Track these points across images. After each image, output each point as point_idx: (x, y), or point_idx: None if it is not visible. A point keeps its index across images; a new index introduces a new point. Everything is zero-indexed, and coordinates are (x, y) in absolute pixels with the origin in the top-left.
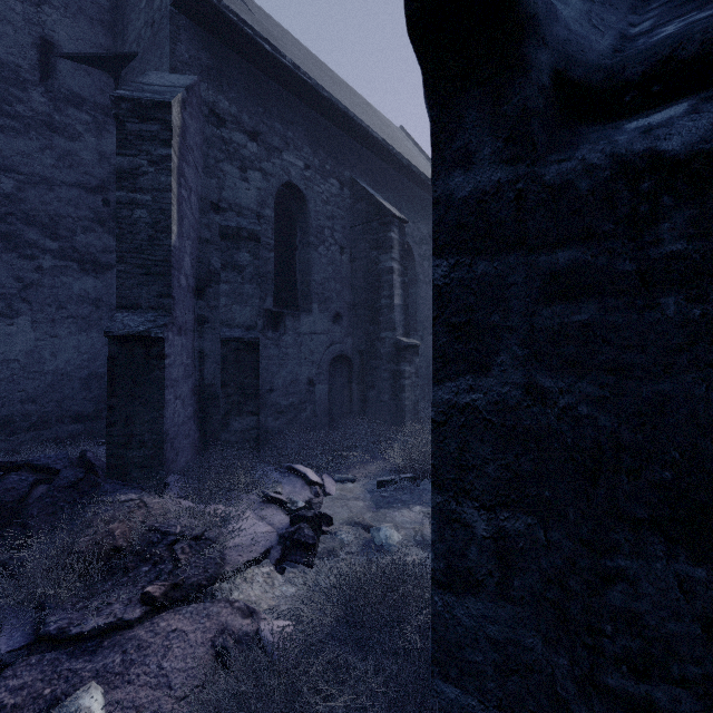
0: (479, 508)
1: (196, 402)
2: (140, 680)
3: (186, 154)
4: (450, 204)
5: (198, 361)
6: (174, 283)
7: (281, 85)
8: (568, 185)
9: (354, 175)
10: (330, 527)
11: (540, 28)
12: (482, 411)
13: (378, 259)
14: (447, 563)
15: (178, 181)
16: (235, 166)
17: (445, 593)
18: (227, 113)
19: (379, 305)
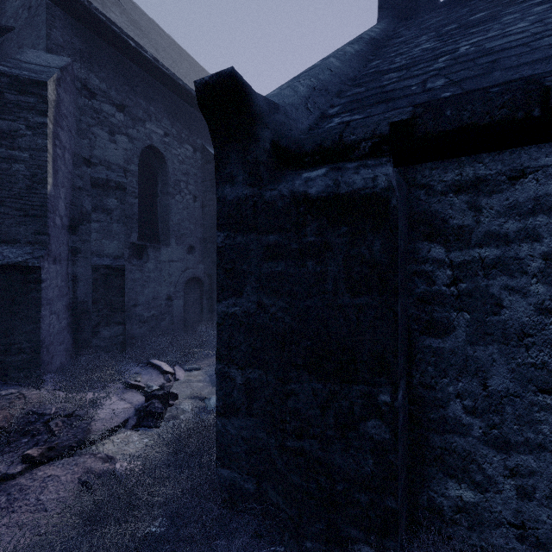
0: (238, 369)
1: (70, 316)
2: (22, 509)
3: (61, 120)
4: (225, 202)
5: (72, 283)
6: (49, 223)
7: (144, 70)
8: (274, 203)
9: (205, 143)
10: (176, 401)
11: (264, 120)
12: (239, 316)
13: None
14: (223, 401)
15: (53, 142)
16: (105, 130)
17: (222, 418)
18: (98, 88)
19: None
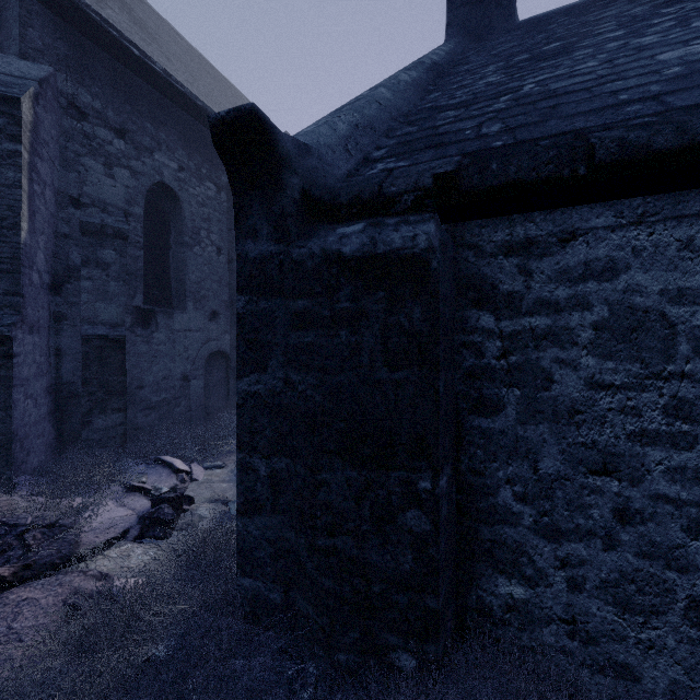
0: (262, 458)
1: (52, 401)
2: None
3: (39, 148)
4: (246, 260)
5: (55, 359)
6: (24, 281)
7: (152, 86)
8: (303, 262)
9: None
10: (191, 506)
11: (292, 164)
12: (263, 396)
13: None
14: (245, 497)
15: (30, 176)
16: (99, 162)
17: (244, 518)
18: (90, 107)
19: None
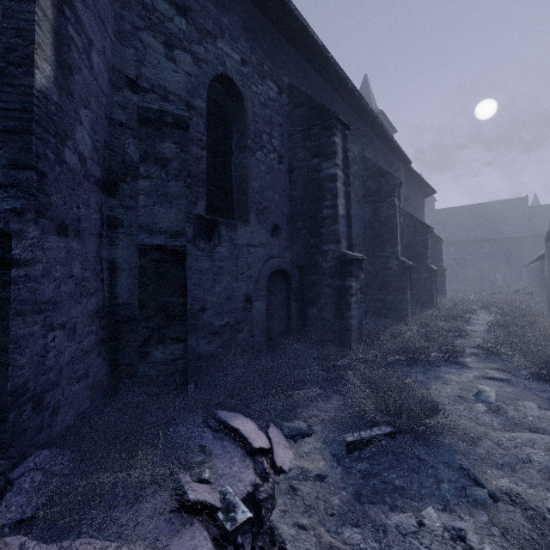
0: None
1: (104, 327)
2: None
3: None
4: None
5: (108, 274)
6: (42, 150)
7: None
8: None
9: (292, 83)
10: None
11: None
12: None
13: (319, 166)
14: None
15: (58, 6)
16: (159, 40)
17: None
18: None
19: (320, 216)
